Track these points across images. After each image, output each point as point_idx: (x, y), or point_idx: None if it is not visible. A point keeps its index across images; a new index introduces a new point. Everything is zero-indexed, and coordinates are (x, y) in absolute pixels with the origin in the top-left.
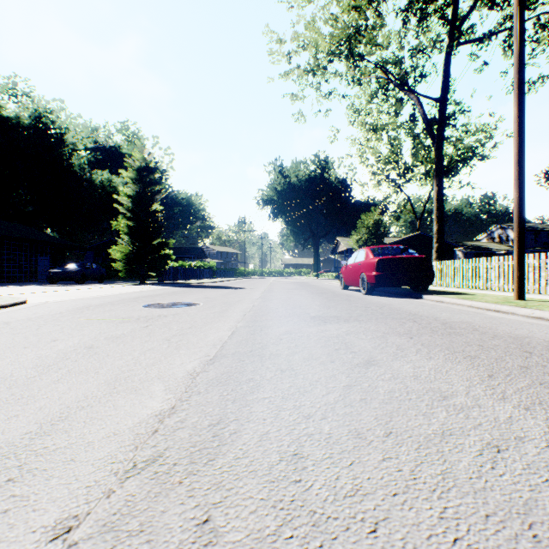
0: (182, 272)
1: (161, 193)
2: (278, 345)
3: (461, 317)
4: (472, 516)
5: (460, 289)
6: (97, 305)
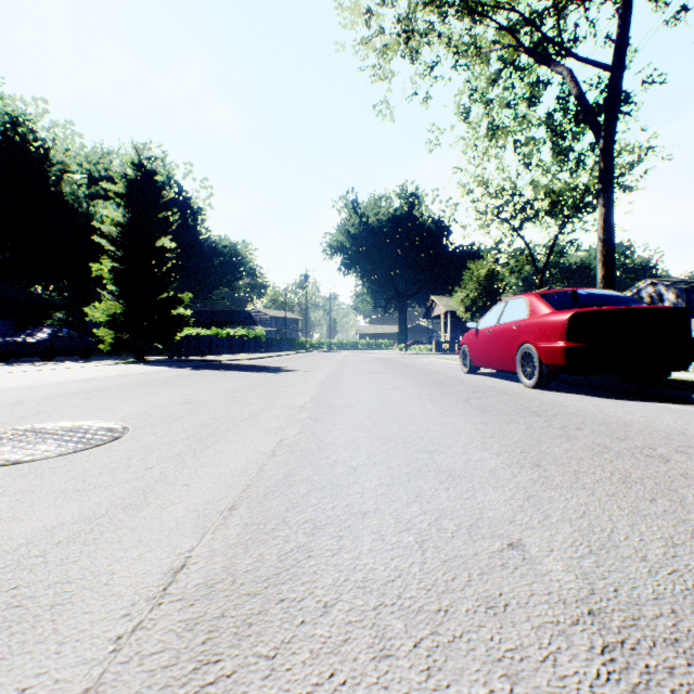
0: (210, 343)
1: (171, 221)
2: None
3: None
4: None
5: None
6: None
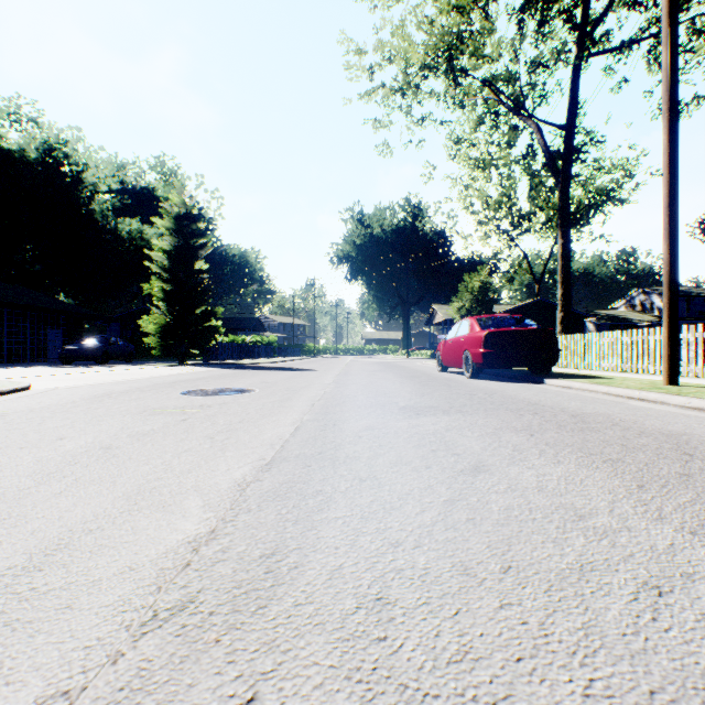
0: (233, 349)
1: (206, 247)
2: (356, 444)
3: (595, 408)
4: (630, 693)
5: (592, 371)
6: (121, 392)
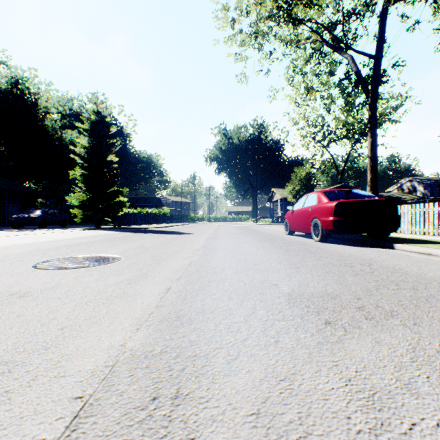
0: (137, 218)
1: (116, 145)
2: None
3: None
4: None
5: (413, 235)
6: None
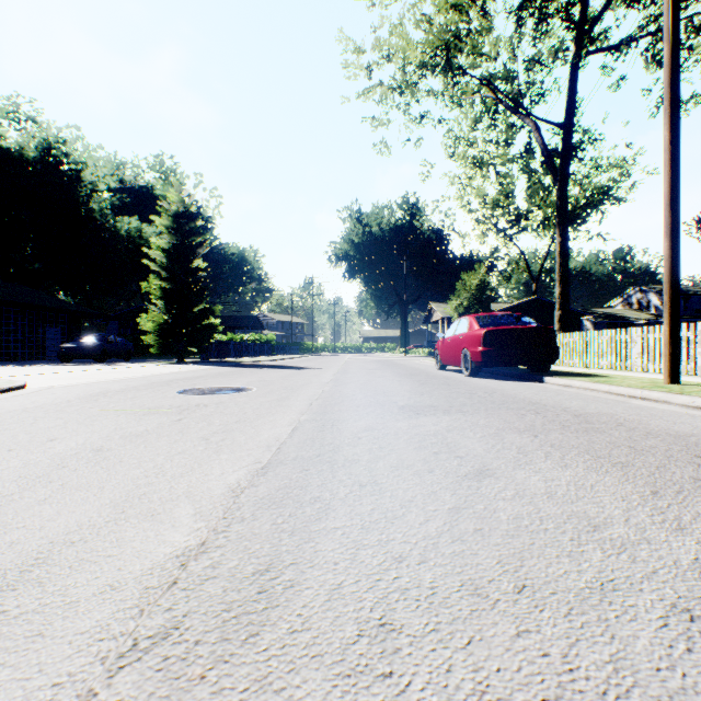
0: (231, 347)
1: (205, 246)
2: (355, 446)
3: (598, 407)
4: None
5: (591, 369)
6: (117, 391)
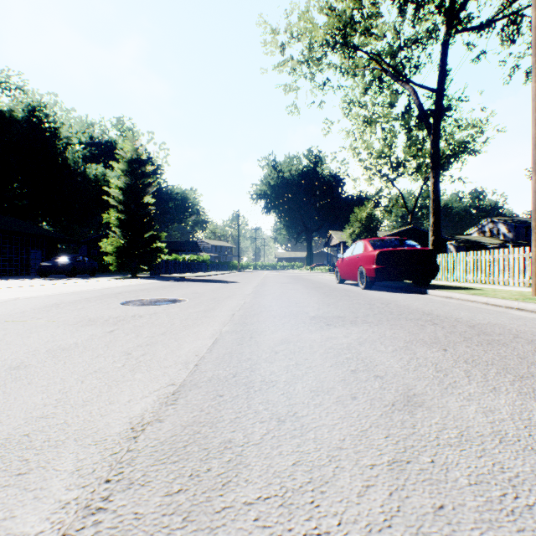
0: (175, 265)
1: (153, 185)
2: (272, 363)
3: (485, 318)
4: None
5: (462, 283)
6: (70, 302)
